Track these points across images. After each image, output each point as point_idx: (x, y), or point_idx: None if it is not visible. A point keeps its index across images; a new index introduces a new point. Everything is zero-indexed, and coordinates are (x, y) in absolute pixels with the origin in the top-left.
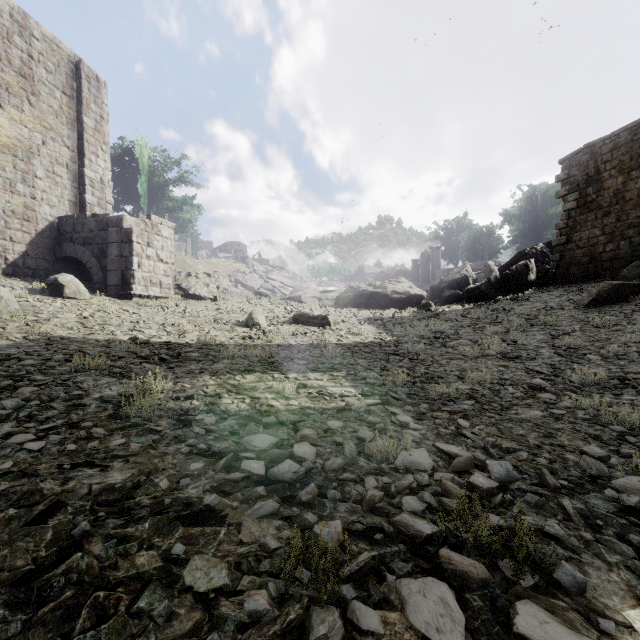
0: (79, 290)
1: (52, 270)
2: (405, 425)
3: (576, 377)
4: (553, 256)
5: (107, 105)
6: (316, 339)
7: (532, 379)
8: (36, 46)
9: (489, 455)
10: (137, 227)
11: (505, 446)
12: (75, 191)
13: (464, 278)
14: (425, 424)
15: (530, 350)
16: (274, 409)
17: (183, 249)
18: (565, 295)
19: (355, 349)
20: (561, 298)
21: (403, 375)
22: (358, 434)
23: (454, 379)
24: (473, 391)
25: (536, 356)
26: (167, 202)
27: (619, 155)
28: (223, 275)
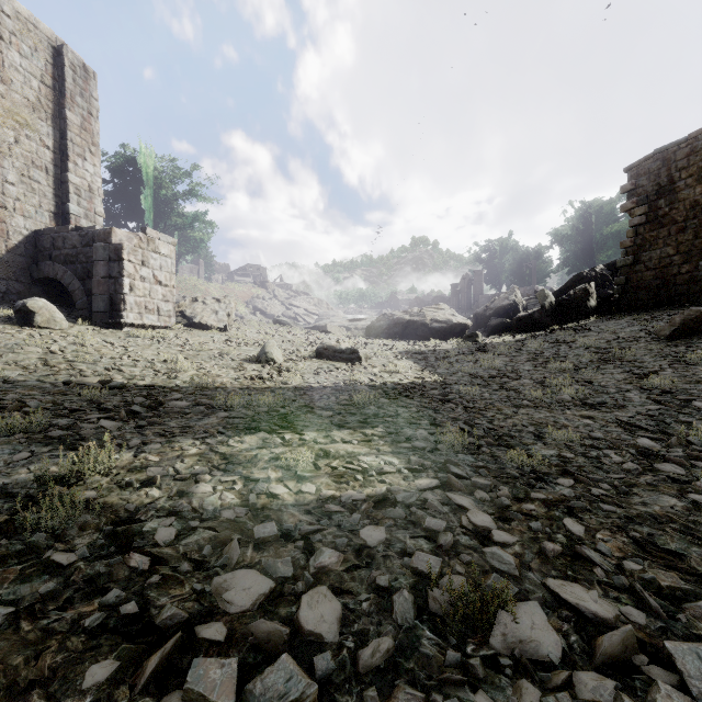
0: (54, 318)
1: (27, 294)
2: (484, 533)
3: (696, 436)
4: (617, 279)
5: (97, 99)
6: (344, 379)
7: (636, 439)
8: (7, 24)
9: (650, 611)
10: (129, 242)
11: (664, 583)
12: (57, 200)
13: (513, 304)
14: (515, 530)
15: (613, 394)
16: (277, 502)
17: (195, 272)
18: (637, 324)
19: (393, 393)
20: (632, 328)
21: (463, 435)
22: (414, 563)
23: (530, 439)
24: (563, 460)
25: (625, 402)
26: (175, 218)
27: (697, 161)
28: (235, 300)
